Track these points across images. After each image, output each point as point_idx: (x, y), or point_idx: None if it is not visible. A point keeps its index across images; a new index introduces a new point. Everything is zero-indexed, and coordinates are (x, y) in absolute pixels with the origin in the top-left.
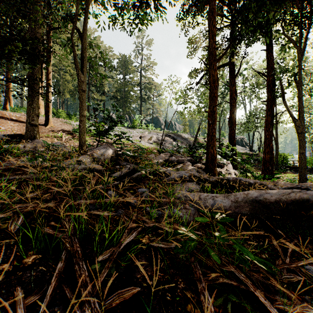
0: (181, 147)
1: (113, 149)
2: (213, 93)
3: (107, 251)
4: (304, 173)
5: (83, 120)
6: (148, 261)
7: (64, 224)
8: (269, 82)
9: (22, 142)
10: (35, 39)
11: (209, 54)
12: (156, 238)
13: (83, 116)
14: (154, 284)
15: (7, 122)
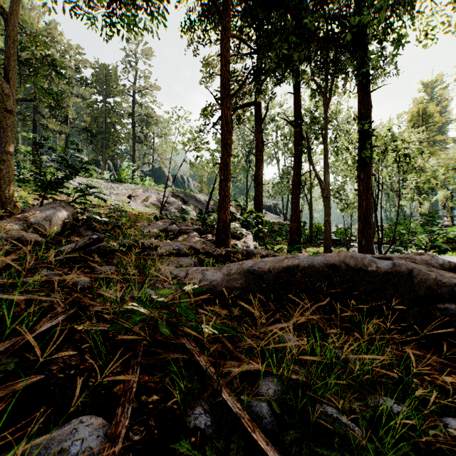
0: (188, 212)
1: (69, 211)
2: (226, 139)
3: (7, 343)
4: (329, 244)
5: (8, 160)
6: (78, 350)
7: None
8: (296, 133)
9: None
10: None
11: (220, 86)
12: (102, 324)
13: (8, 153)
14: (45, 355)
15: None
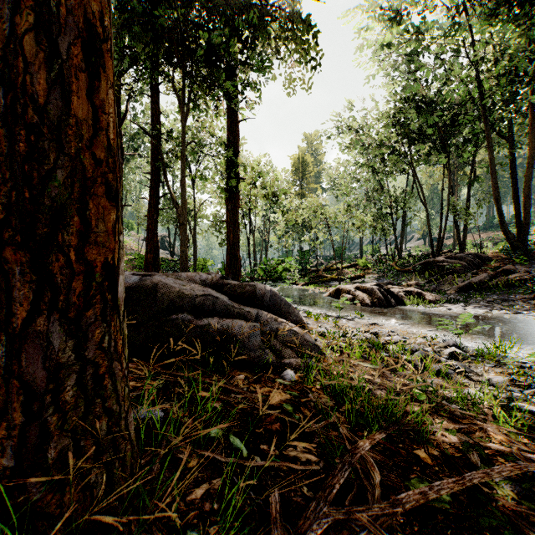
0: None
1: None
2: None
3: None
4: None
5: None
6: None
7: None
8: (153, 146)
9: None
10: None
11: None
12: None
13: None
14: None
15: None
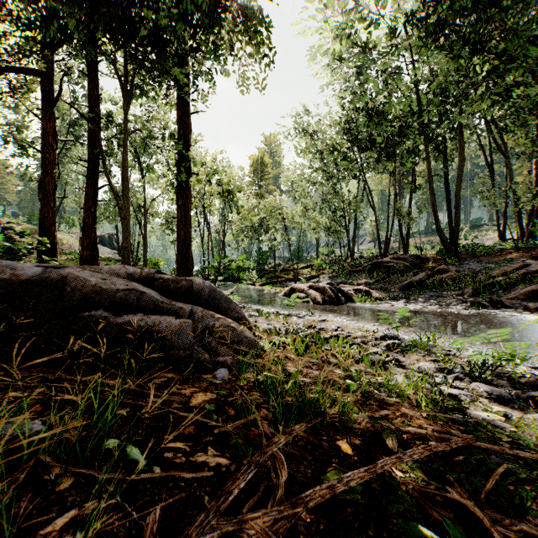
0: None
1: None
2: None
3: None
4: None
5: None
6: None
7: None
8: (90, 131)
9: None
10: None
11: None
12: None
13: None
14: None
15: None
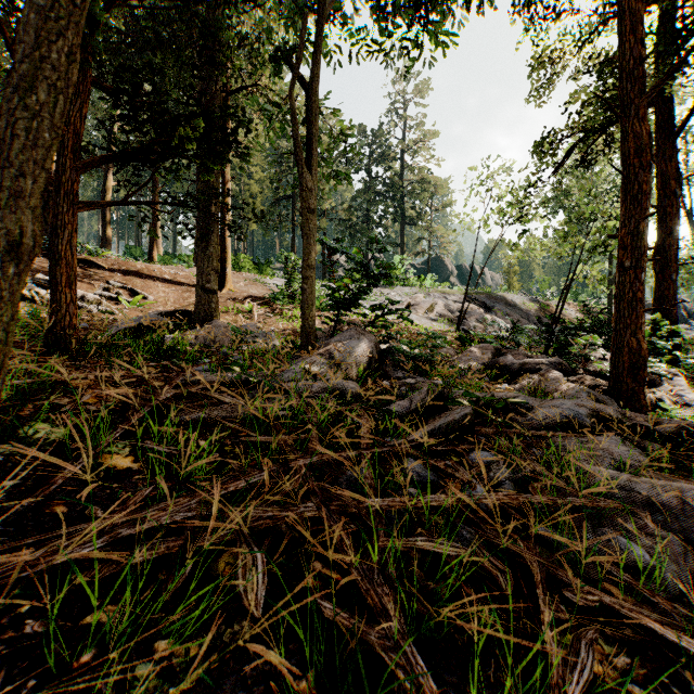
0: (523, 330)
1: (371, 341)
2: (638, 183)
3: None
4: None
5: (310, 277)
6: None
7: (365, 588)
8: None
9: (190, 326)
10: (225, 108)
11: (621, 79)
12: (633, 662)
13: (310, 268)
14: None
15: (157, 287)
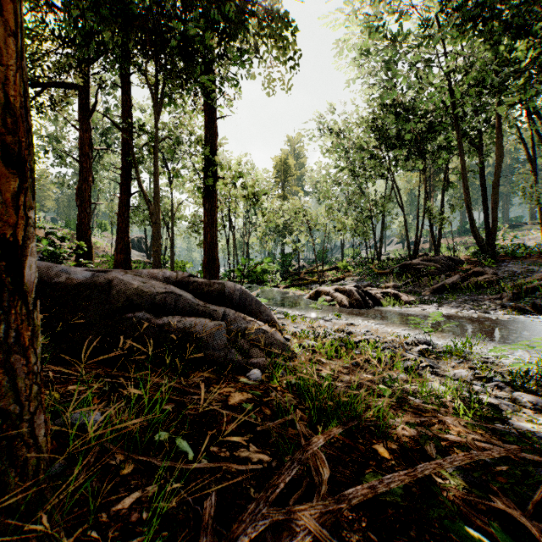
0: None
1: None
2: None
3: None
4: None
5: None
6: None
7: None
8: (124, 140)
9: None
10: None
11: None
12: None
13: None
14: None
15: None
